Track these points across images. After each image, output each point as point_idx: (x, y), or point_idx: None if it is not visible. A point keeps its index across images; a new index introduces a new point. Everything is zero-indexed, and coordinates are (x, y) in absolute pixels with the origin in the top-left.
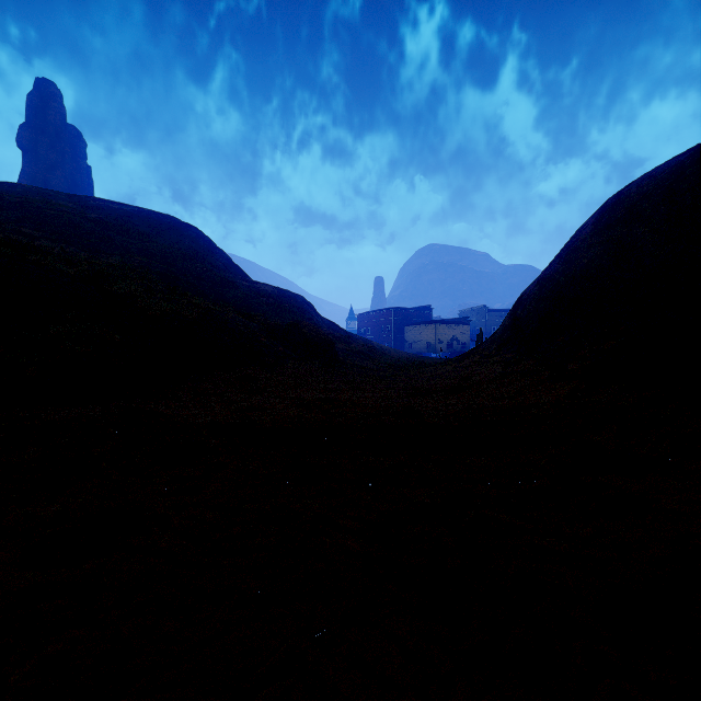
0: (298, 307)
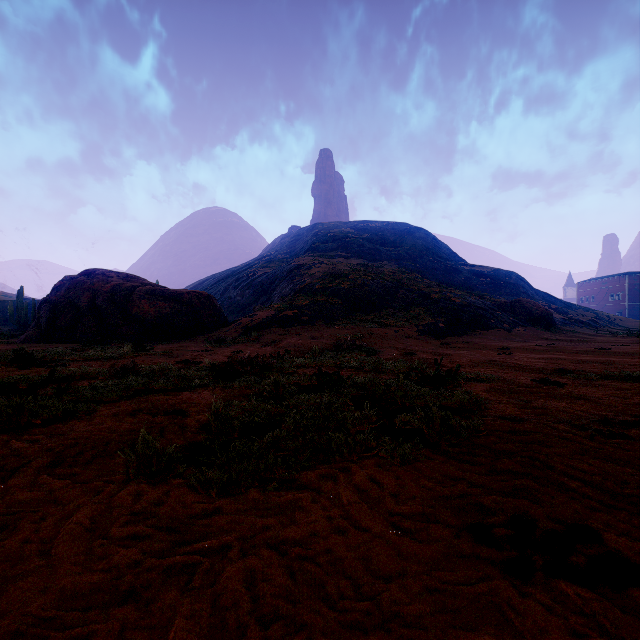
0: (512, 283)
